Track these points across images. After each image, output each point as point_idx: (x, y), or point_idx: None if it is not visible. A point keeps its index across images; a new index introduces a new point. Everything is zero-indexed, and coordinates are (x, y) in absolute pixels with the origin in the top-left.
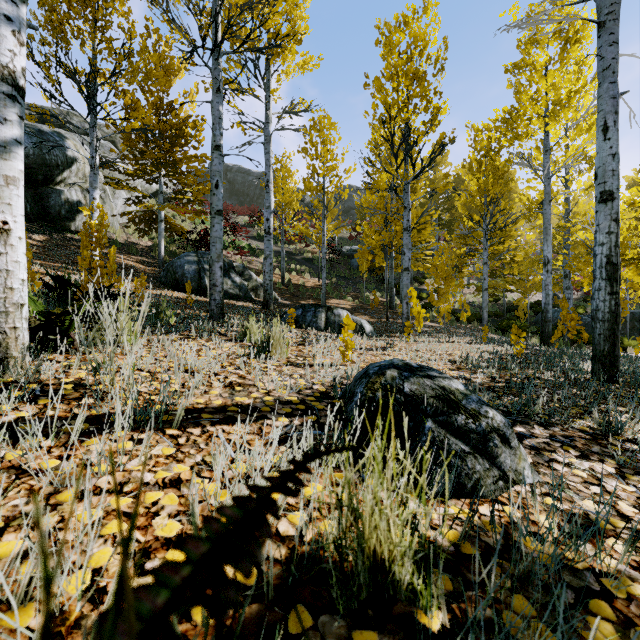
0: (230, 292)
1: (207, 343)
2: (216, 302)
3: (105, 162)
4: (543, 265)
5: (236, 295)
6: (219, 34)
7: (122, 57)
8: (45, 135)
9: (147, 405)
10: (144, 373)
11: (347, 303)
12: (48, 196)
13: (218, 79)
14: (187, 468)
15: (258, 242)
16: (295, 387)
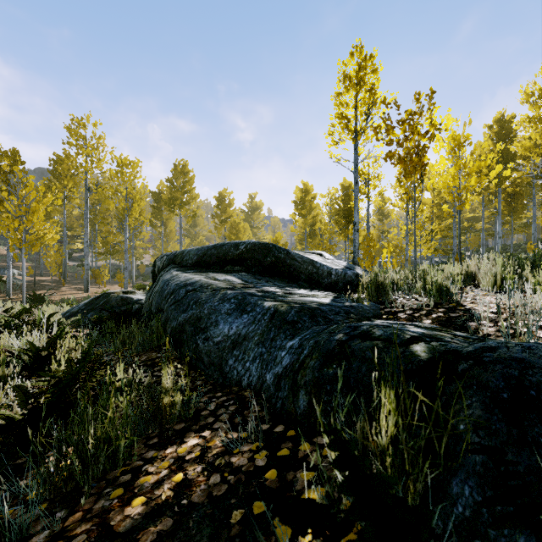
0: None
1: None
2: None
3: None
4: (95, 257)
5: None
6: None
7: None
8: None
9: None
10: None
11: (28, 264)
12: None
13: None
14: None
15: None
16: None
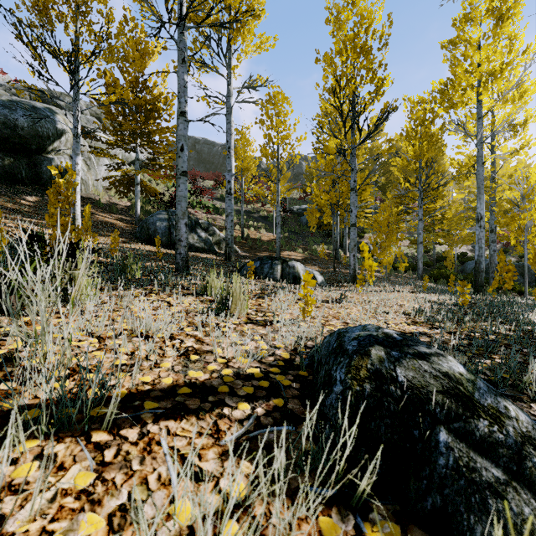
0: (196, 246)
1: (168, 298)
2: (181, 256)
3: (86, 131)
4: (476, 221)
5: (201, 248)
6: (184, 9)
7: (101, 38)
8: (38, 110)
9: (68, 402)
10: (92, 339)
11: (298, 255)
12: (41, 163)
13: (183, 51)
14: (101, 523)
15: (221, 202)
16: (256, 353)
